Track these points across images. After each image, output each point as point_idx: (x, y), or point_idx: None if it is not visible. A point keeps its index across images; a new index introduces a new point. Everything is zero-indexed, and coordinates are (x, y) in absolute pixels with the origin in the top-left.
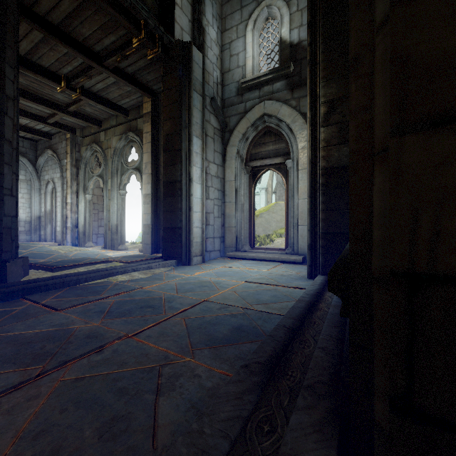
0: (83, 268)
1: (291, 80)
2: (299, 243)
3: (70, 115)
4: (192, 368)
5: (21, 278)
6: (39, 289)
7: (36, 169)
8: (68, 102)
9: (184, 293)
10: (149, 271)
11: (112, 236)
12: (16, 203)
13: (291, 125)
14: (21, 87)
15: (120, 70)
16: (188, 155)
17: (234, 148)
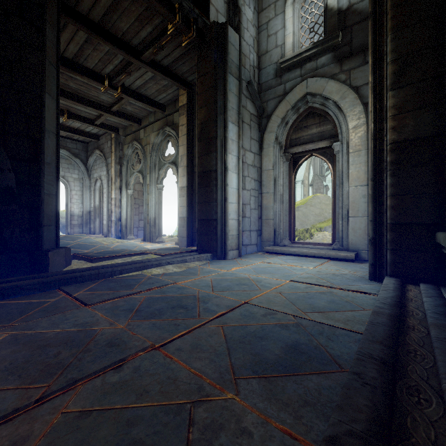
0: (120, 259)
1: (338, 51)
2: (350, 237)
3: (114, 114)
4: (236, 413)
5: (63, 268)
6: (75, 280)
7: (87, 169)
8: (112, 103)
9: (220, 292)
10: (183, 265)
11: (151, 229)
12: (59, 194)
13: (340, 102)
14: (72, 91)
15: (157, 64)
16: (223, 143)
17: (271, 134)
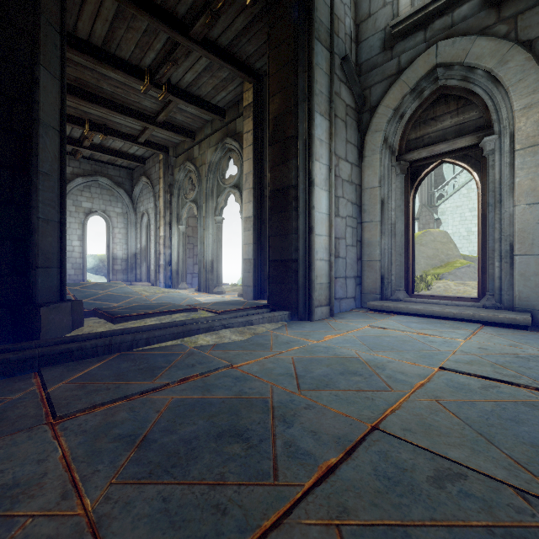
0: (154, 319)
1: None
2: (516, 288)
3: (160, 126)
4: None
5: (69, 331)
6: (69, 356)
7: (132, 201)
8: (157, 111)
9: (314, 392)
10: (247, 329)
11: (207, 276)
12: (64, 222)
13: (497, 69)
14: (107, 97)
15: (212, 44)
16: (308, 144)
17: (378, 135)
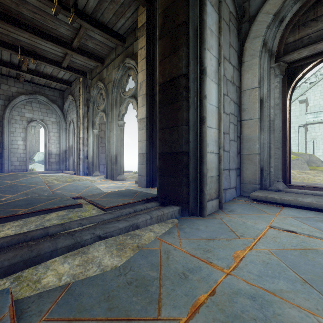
0: (19, 222)
1: None
2: None
3: (75, 51)
4: None
5: None
6: None
7: (63, 113)
8: (72, 38)
9: None
10: (130, 238)
11: (112, 167)
12: None
13: None
14: (29, 23)
15: None
16: (199, 32)
17: (257, 40)
